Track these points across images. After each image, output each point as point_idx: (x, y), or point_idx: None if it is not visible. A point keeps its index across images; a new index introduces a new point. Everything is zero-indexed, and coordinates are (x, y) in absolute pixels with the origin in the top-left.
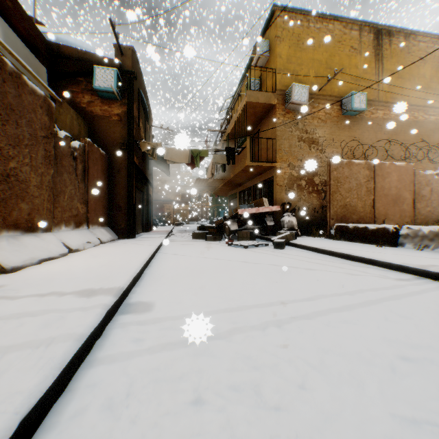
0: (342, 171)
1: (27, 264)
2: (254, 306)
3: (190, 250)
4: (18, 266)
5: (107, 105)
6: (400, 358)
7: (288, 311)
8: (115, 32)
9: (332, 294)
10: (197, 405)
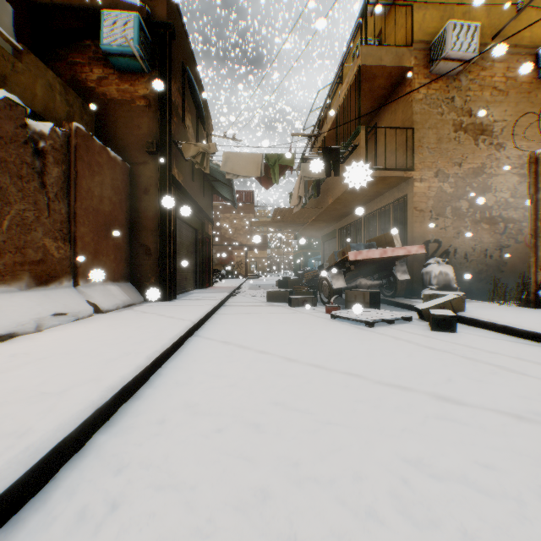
0: None
1: None
2: None
3: (259, 329)
4: None
5: (128, 82)
6: None
7: None
8: None
9: None
10: None
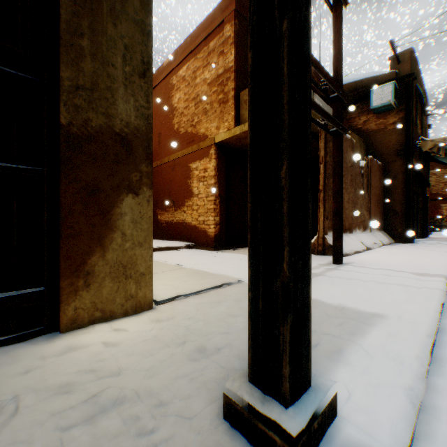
0: None
1: (349, 253)
2: None
3: None
4: (347, 253)
5: (381, 118)
6: None
7: None
8: (393, 48)
9: None
10: None
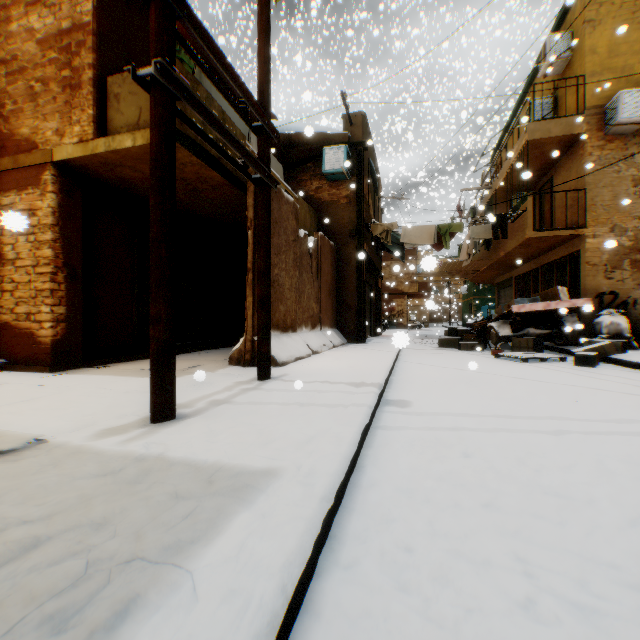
0: None
1: (288, 360)
2: (526, 417)
3: (438, 359)
4: (284, 361)
5: (335, 188)
6: None
7: (572, 426)
8: (346, 103)
9: None
10: (467, 458)
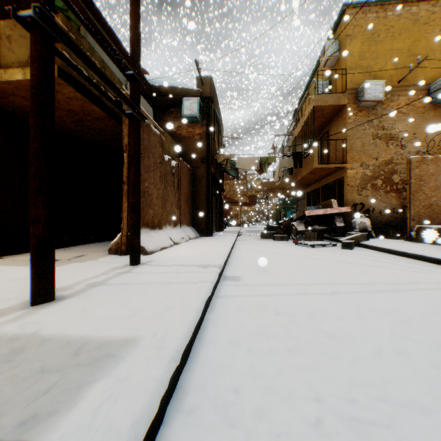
0: (425, 168)
1: (155, 250)
2: (314, 284)
3: (260, 247)
4: (152, 250)
5: (191, 127)
6: (419, 316)
7: (341, 289)
8: (198, 69)
9: (385, 283)
10: (277, 315)
